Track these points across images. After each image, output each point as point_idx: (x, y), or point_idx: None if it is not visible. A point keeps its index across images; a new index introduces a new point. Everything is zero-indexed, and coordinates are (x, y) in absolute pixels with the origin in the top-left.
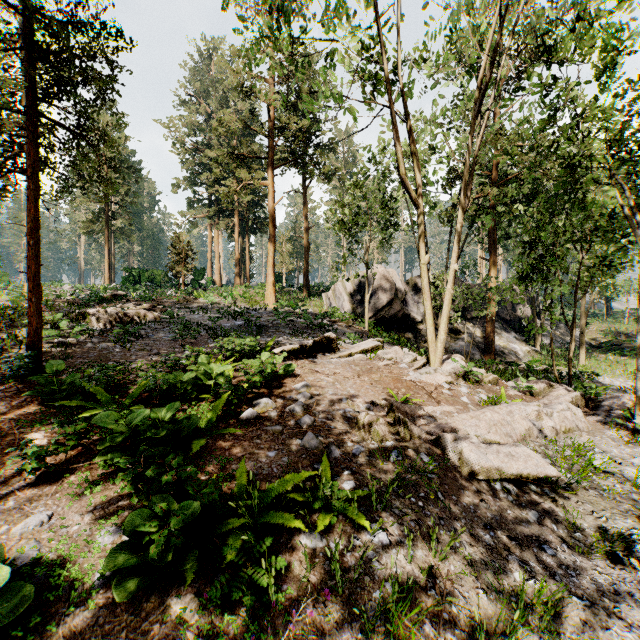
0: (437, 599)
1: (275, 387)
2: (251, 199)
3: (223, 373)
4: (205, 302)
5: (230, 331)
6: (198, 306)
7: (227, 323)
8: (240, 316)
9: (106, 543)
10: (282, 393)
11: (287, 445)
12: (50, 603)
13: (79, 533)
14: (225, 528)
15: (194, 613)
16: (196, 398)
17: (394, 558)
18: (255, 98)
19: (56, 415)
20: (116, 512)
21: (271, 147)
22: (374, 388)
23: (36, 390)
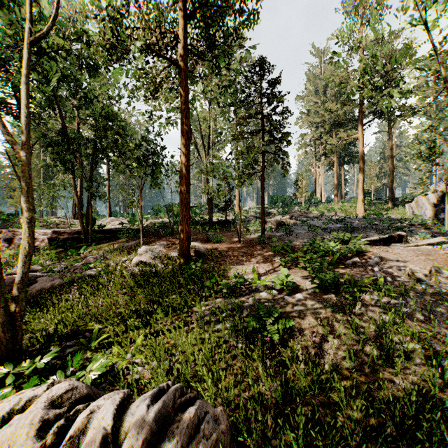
0: (423, 320)
1: (361, 255)
2: (345, 142)
3: (335, 247)
4: (316, 214)
5: (334, 230)
6: (313, 216)
7: (332, 226)
8: (339, 222)
9: (307, 283)
10: (365, 258)
11: (366, 274)
12: (299, 289)
13: (299, 280)
14: (342, 286)
15: (335, 299)
16: (324, 255)
17: (407, 308)
18: (349, 84)
19: (278, 255)
20: (307, 278)
21: (361, 111)
22: (425, 262)
23: (270, 247)
